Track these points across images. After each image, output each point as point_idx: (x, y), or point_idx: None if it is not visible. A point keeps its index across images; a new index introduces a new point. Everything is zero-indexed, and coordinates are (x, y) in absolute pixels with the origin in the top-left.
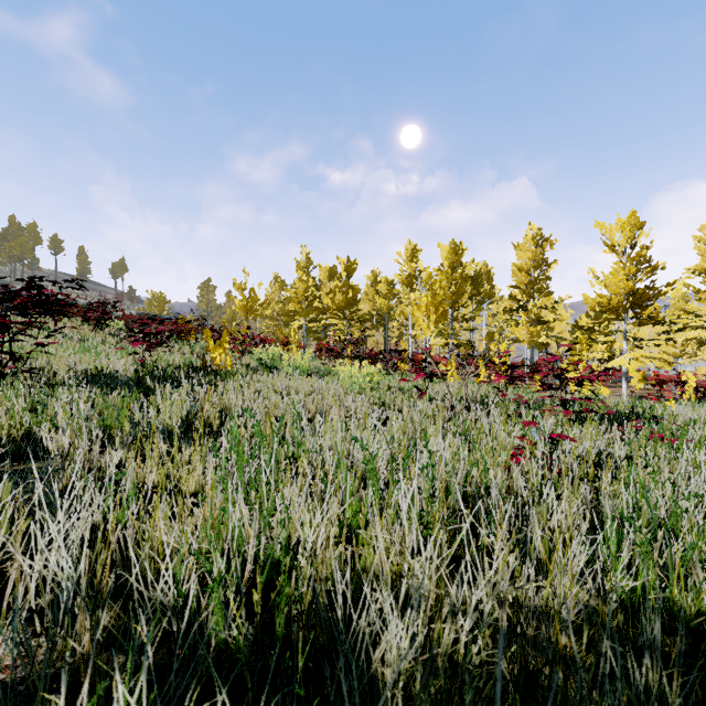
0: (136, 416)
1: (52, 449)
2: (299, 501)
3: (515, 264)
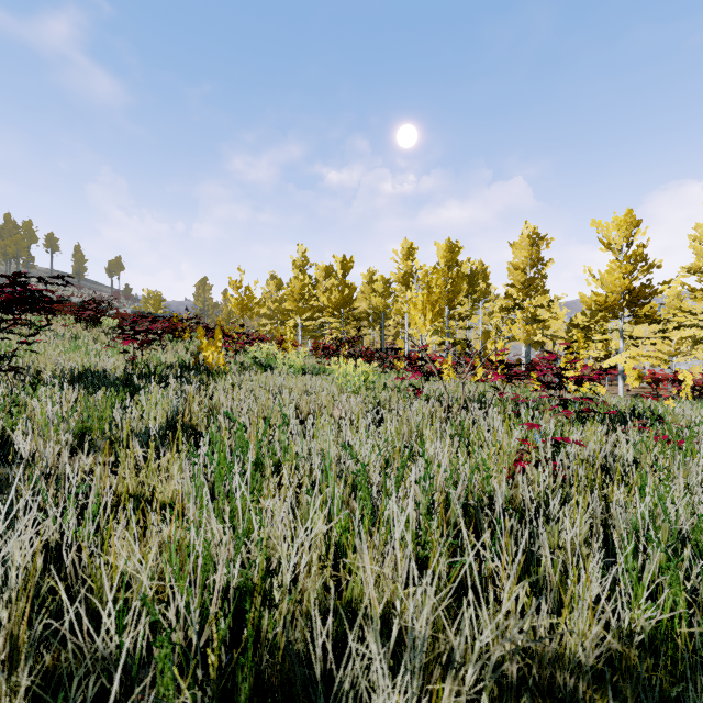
0: (117, 417)
1: (24, 453)
2: (282, 515)
3: (511, 262)
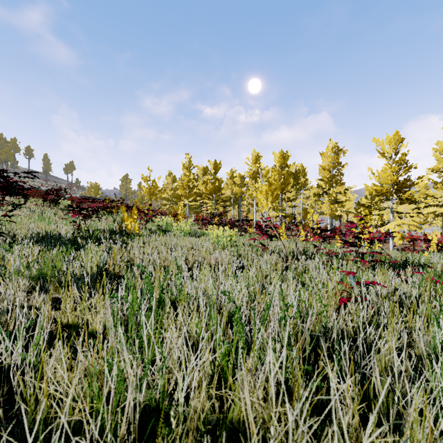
0: (64, 267)
1: None
2: (177, 343)
3: (321, 165)
